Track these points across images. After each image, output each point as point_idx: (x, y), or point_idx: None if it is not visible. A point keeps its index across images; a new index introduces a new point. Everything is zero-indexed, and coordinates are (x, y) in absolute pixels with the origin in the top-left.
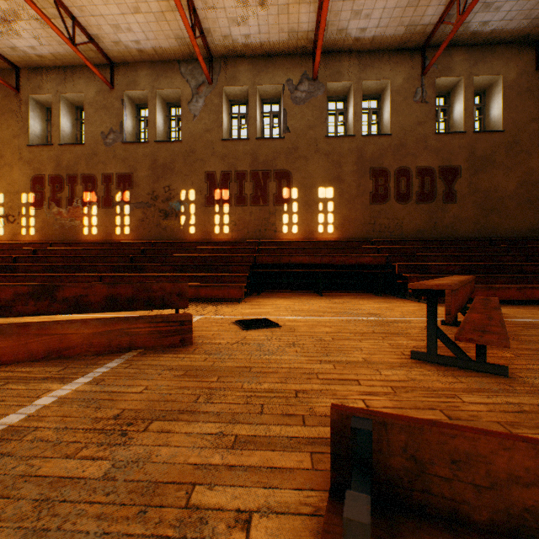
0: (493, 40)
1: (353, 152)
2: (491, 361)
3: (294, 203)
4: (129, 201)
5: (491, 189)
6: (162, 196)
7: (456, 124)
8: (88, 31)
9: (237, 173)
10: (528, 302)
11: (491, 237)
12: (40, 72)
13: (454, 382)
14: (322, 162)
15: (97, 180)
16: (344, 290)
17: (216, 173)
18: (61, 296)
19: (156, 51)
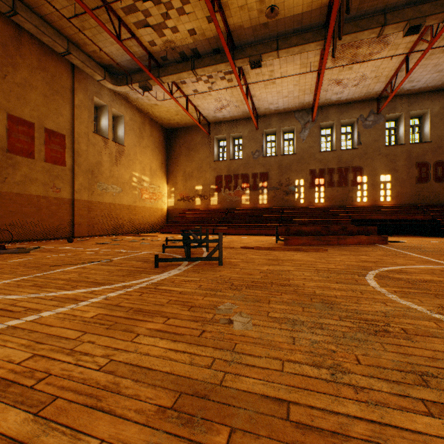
0: None
1: (403, 154)
2: None
3: (364, 185)
4: (266, 187)
5: None
6: (284, 183)
7: None
8: (255, 107)
9: (328, 169)
10: None
11: None
12: (220, 124)
13: None
14: (383, 160)
15: (249, 177)
16: (398, 234)
17: (315, 170)
18: (347, 230)
19: (284, 109)
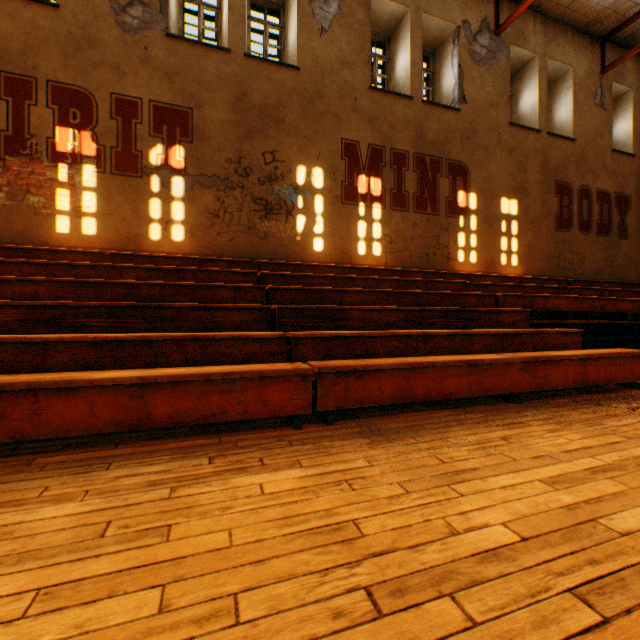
0: None
1: (538, 155)
2: None
3: (472, 216)
4: (182, 169)
5: None
6: (259, 170)
7: (617, 145)
8: None
9: (394, 152)
10: None
11: None
12: None
13: None
14: (505, 160)
15: (95, 105)
16: None
17: (359, 146)
18: None
19: None
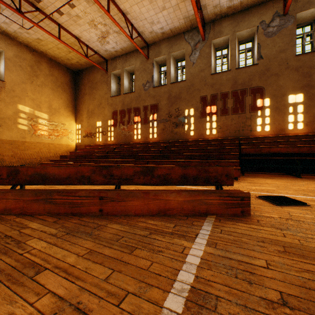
0: None
1: None
2: None
3: (266, 109)
4: (156, 119)
5: None
6: (174, 114)
7: None
8: (137, 30)
9: (222, 94)
10: None
11: None
12: (115, 60)
13: None
14: (292, 75)
15: (140, 110)
16: None
17: (207, 96)
18: (156, 173)
19: (171, 31)
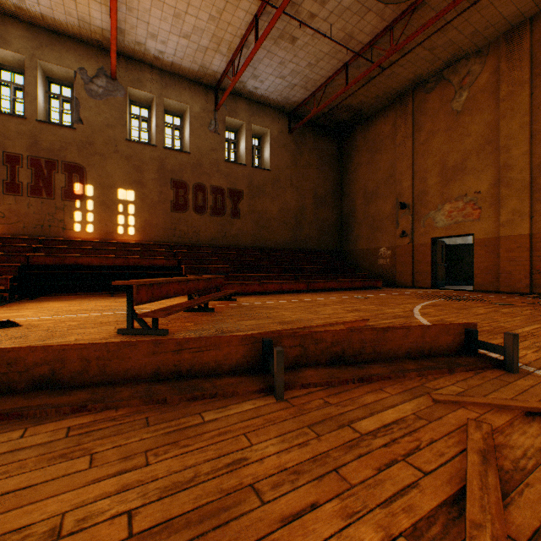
0: (264, 102)
1: (155, 161)
2: (173, 329)
3: (89, 200)
4: None
5: (263, 211)
6: None
7: (241, 157)
8: None
9: (8, 154)
10: (268, 293)
11: (263, 246)
12: None
13: None
14: (123, 164)
15: None
16: None
17: None
18: None
19: None
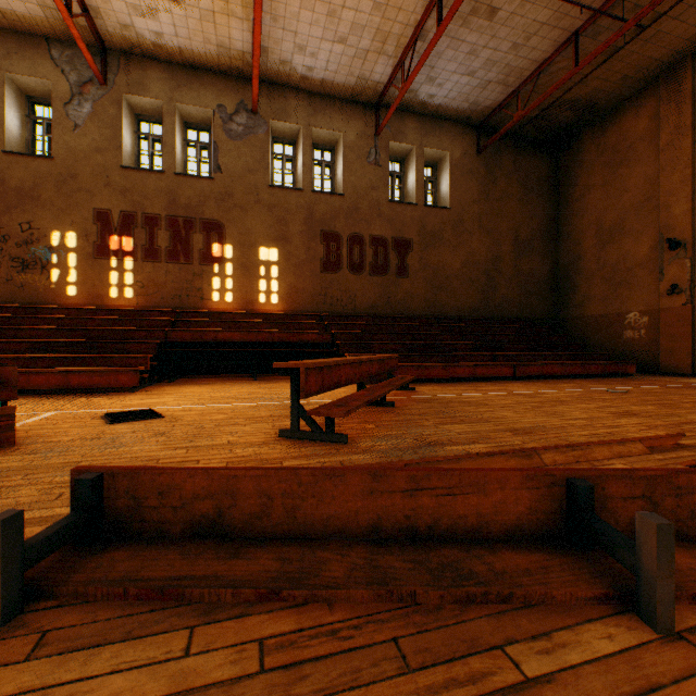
0: (441, 114)
1: (302, 210)
2: (350, 433)
3: (228, 264)
4: None
5: (440, 266)
6: (18, 237)
7: (409, 194)
8: None
9: (147, 216)
10: (455, 380)
11: (440, 315)
12: None
13: (293, 452)
14: (265, 216)
15: None
16: None
17: (112, 213)
18: None
19: (4, 14)
